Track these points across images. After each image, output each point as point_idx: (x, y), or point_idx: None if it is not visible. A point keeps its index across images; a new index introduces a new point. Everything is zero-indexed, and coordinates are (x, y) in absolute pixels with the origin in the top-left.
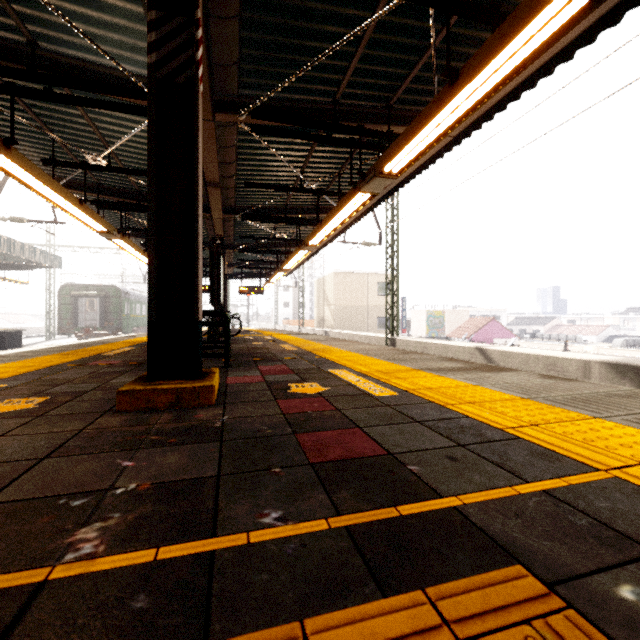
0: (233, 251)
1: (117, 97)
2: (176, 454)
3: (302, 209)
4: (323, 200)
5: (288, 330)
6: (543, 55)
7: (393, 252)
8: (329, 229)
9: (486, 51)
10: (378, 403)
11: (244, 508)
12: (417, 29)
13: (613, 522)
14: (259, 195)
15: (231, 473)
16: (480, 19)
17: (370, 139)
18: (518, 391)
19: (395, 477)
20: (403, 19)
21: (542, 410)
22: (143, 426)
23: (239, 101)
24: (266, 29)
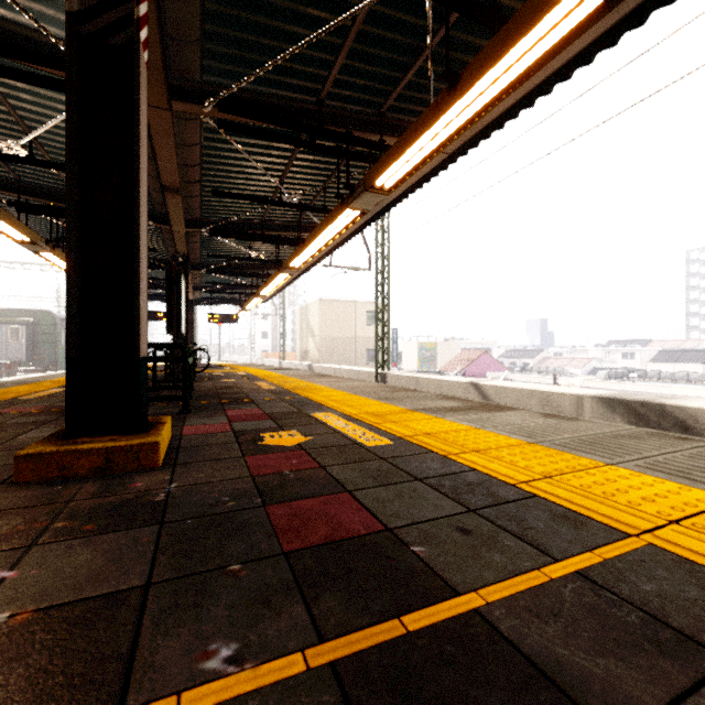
0: (200, 272)
1: (37, 67)
2: (89, 551)
3: (282, 226)
4: (306, 217)
5: (267, 364)
6: (542, 72)
7: (384, 279)
8: (313, 250)
9: (489, 53)
10: (370, 456)
11: (179, 643)
12: (412, 26)
13: (666, 614)
14: (230, 207)
15: (168, 578)
16: (481, 20)
17: (359, 150)
18: (523, 434)
19: (396, 566)
20: (397, 12)
21: (552, 457)
22: (49, 505)
23: (203, 89)
24: (235, 2)
